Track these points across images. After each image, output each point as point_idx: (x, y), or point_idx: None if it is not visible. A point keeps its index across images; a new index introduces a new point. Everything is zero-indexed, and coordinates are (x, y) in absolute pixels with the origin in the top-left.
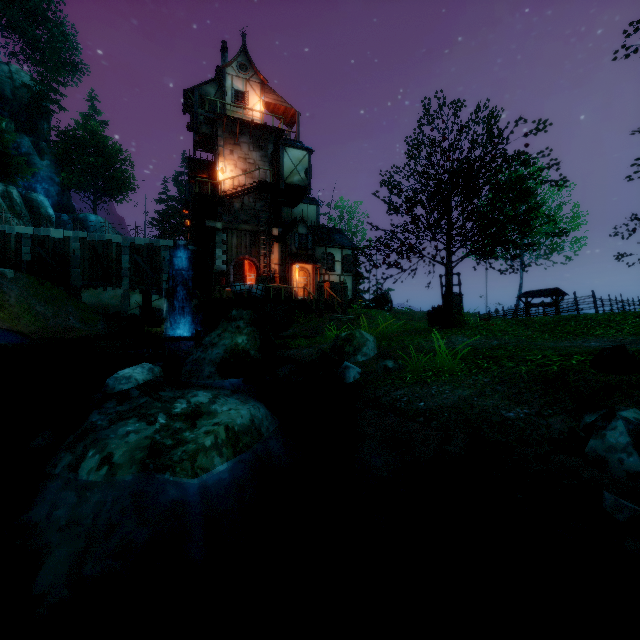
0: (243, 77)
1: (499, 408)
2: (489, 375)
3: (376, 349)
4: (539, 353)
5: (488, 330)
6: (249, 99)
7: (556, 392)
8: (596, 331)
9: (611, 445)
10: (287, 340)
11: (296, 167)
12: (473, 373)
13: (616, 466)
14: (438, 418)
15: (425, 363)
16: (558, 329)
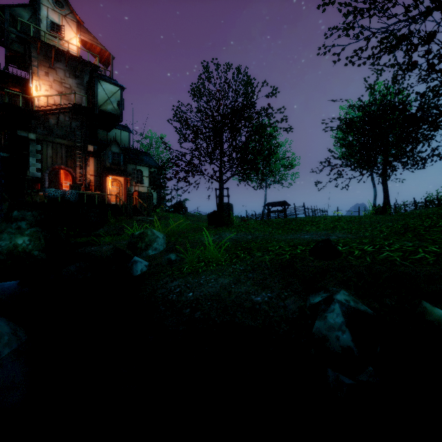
0: (59, 12)
1: (250, 293)
2: (244, 264)
3: (165, 244)
4: (277, 244)
5: (246, 228)
6: (65, 33)
7: (289, 276)
8: (306, 228)
9: (331, 325)
10: (96, 238)
11: (109, 98)
12: (233, 262)
13: (334, 342)
14: (202, 308)
15: (200, 255)
16: (286, 227)
